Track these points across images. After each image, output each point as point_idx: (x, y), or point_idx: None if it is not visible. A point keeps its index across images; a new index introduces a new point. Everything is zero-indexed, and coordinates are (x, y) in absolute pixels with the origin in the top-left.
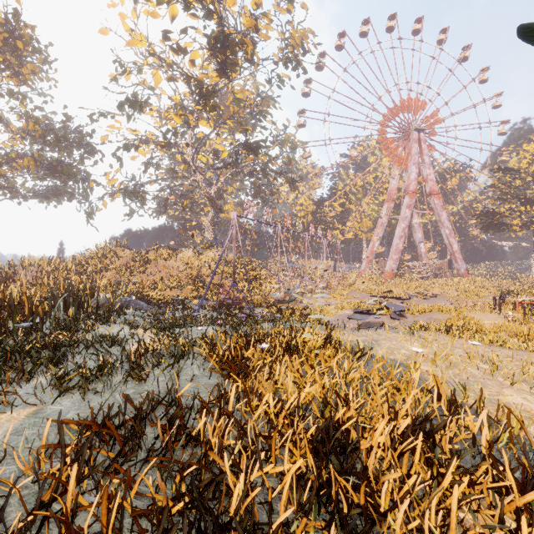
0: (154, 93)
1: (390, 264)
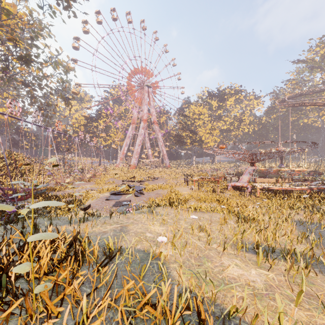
0: None
1: (133, 160)
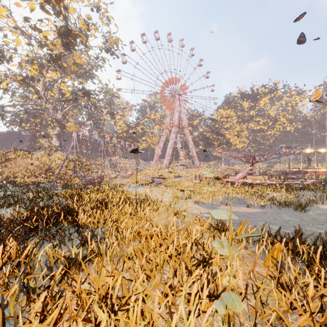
0: (17, 53)
1: (165, 161)
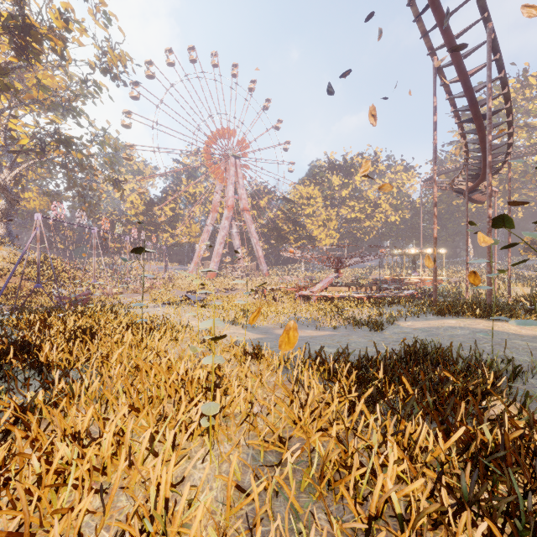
0: None
1: (212, 265)
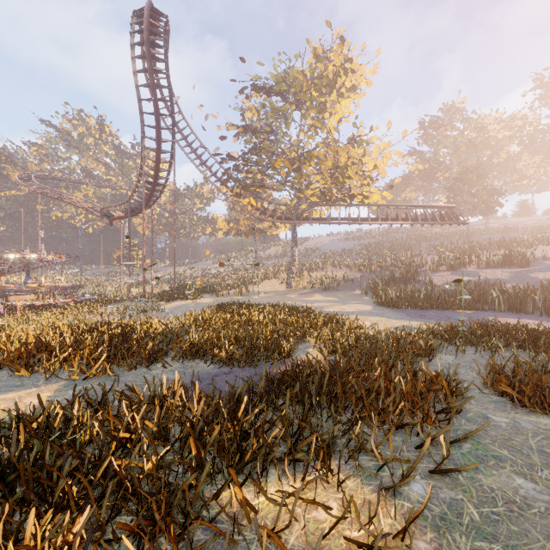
0: None
1: None
